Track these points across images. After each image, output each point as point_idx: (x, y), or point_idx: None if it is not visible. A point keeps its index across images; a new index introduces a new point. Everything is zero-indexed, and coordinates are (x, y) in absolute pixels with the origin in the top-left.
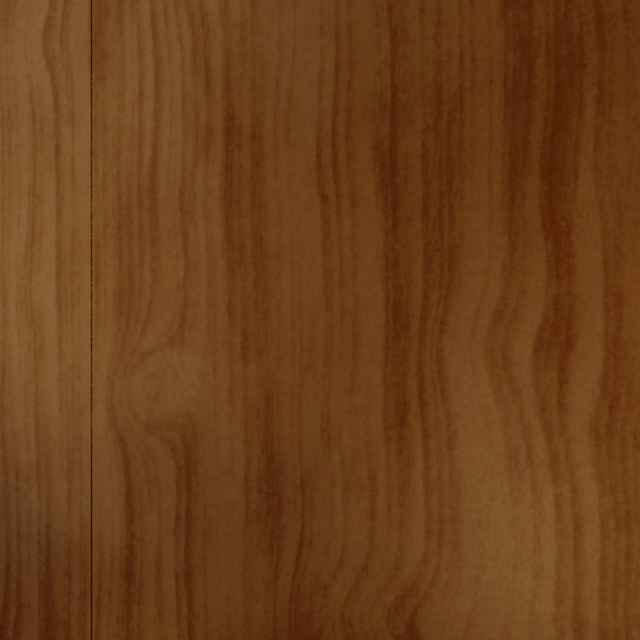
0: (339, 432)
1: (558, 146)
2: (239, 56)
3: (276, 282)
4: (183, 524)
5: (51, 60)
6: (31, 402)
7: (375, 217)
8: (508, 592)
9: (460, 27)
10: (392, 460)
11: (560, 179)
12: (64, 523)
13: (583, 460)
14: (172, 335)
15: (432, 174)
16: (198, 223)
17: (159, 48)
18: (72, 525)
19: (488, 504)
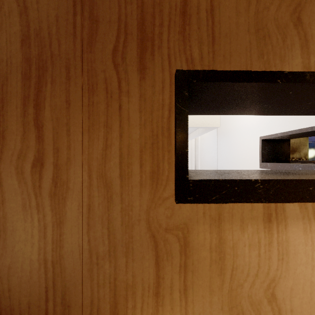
0: None
1: (39, 97)
2: None
3: None
4: None
5: None
6: None
7: None
8: (23, 254)
9: (6, 50)
10: None
11: (40, 108)
12: None
13: (47, 205)
14: None
15: None
16: None
17: None
18: None
19: (16, 223)
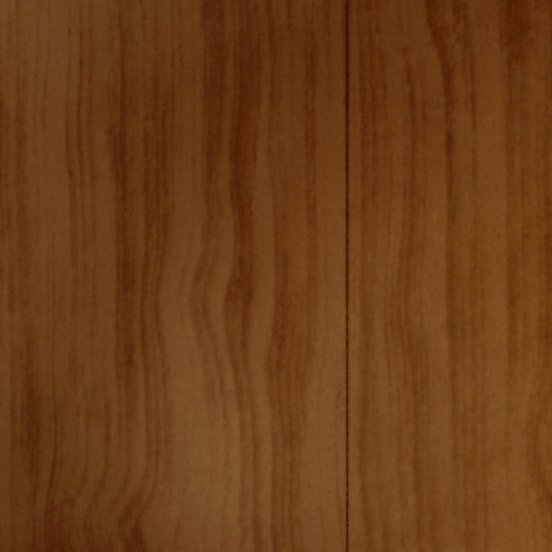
0: (83, 370)
1: (242, 133)
2: (7, 51)
3: (35, 244)
4: None
5: None
6: None
7: (109, 190)
8: (207, 500)
9: (172, 33)
10: (122, 392)
11: (244, 160)
12: None
13: (260, 390)
14: None
15: (151, 154)
16: None
17: None
18: None
19: (192, 428)
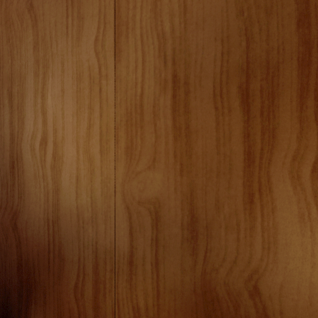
0: (223, 205)
1: None
2: (179, 50)
3: (195, 143)
4: (154, 242)
5: (97, 53)
6: (89, 192)
7: (239, 116)
8: (299, 273)
9: (277, 36)
10: (247, 217)
11: None
12: (103, 241)
13: None
14: (149, 165)
15: (265, 98)
16: (161, 119)
17: (144, 48)
18: (106, 242)
19: (290, 236)
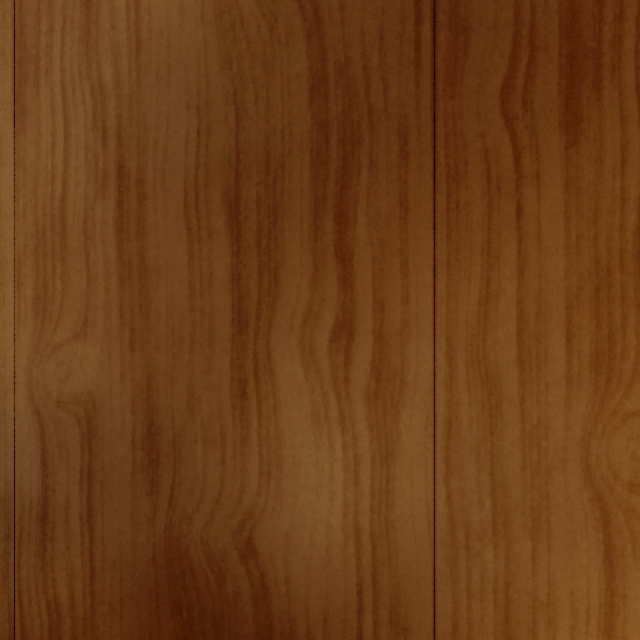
0: (200, 402)
1: (345, 199)
2: (128, 120)
3: (155, 291)
4: (86, 477)
5: None
6: None
7: (225, 245)
8: (313, 512)
9: (282, 111)
10: (236, 422)
11: (346, 222)
12: None
13: (360, 417)
14: (78, 331)
15: (263, 215)
16: (97, 245)
17: (68, 109)
18: None
19: (300, 450)
